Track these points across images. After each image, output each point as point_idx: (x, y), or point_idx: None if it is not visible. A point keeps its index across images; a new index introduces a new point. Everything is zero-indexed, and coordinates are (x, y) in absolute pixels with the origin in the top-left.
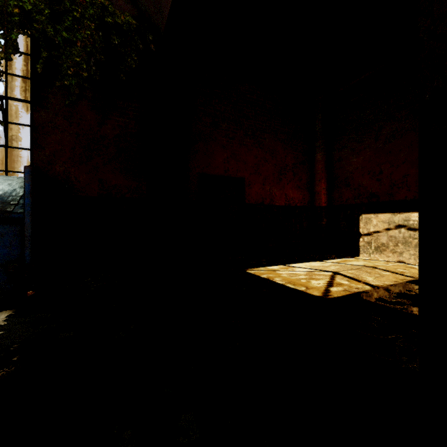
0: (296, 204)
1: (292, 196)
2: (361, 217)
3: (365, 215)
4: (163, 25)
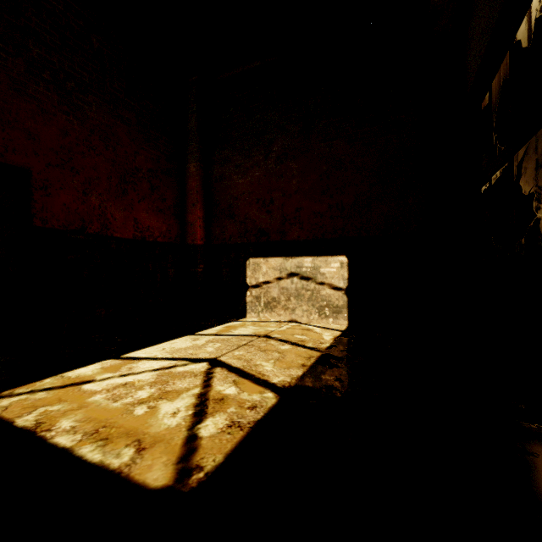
0: (156, 238)
1: (148, 224)
2: (248, 262)
3: (253, 259)
4: None
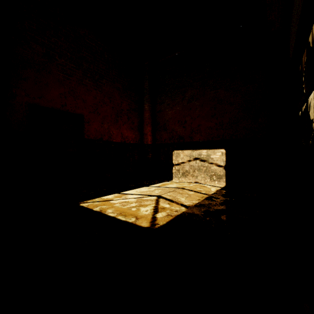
0: (130, 141)
1: (127, 135)
2: (174, 152)
3: (176, 151)
4: None
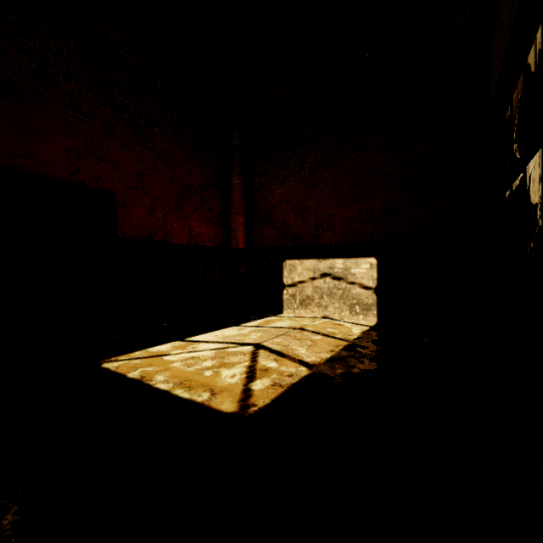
0: (205, 243)
1: (199, 232)
2: (285, 264)
3: (290, 261)
4: None
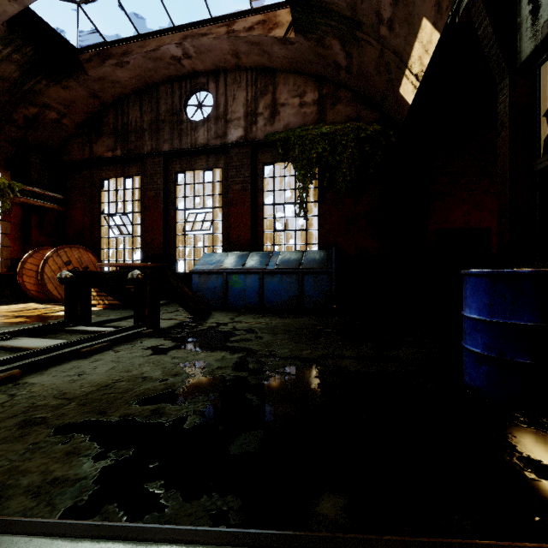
0: None
1: None
2: None
3: None
4: (402, 122)
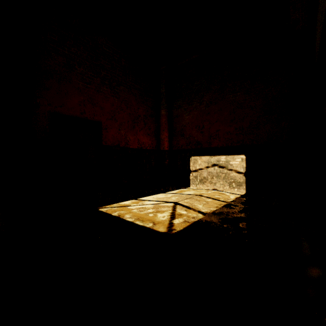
0: (146, 147)
1: (143, 141)
2: (191, 158)
3: (194, 157)
4: None
